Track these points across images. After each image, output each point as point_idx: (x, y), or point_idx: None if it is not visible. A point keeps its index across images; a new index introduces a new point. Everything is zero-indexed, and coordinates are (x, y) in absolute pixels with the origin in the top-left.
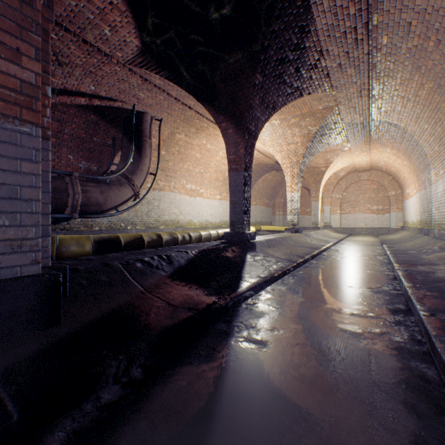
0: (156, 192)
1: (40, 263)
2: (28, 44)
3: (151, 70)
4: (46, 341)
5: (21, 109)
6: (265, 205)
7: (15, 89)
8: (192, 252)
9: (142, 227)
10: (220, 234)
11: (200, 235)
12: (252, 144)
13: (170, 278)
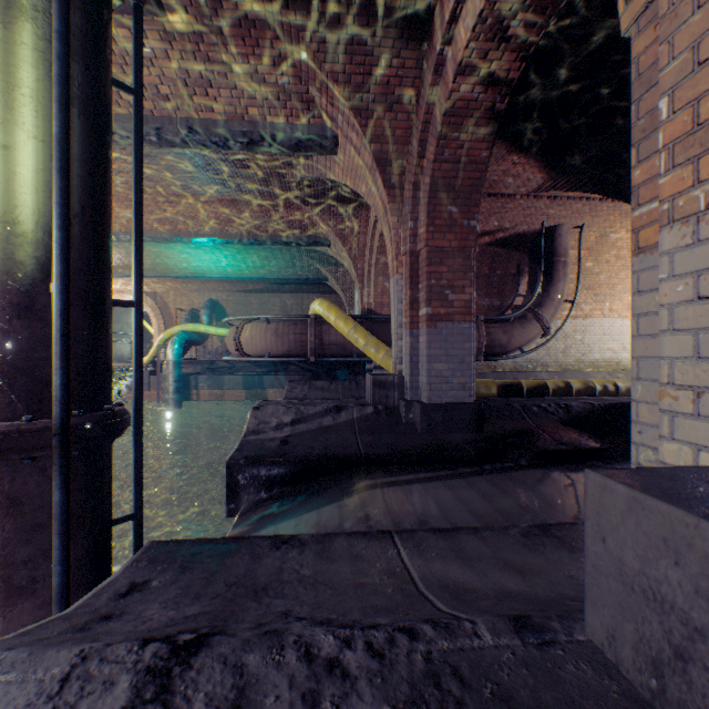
0: (576, 322)
1: (472, 397)
2: (467, 280)
3: (560, 190)
4: (476, 437)
5: (464, 316)
6: None
7: (462, 306)
8: (598, 404)
9: (555, 369)
10: None
11: None
12: None
13: (562, 424)
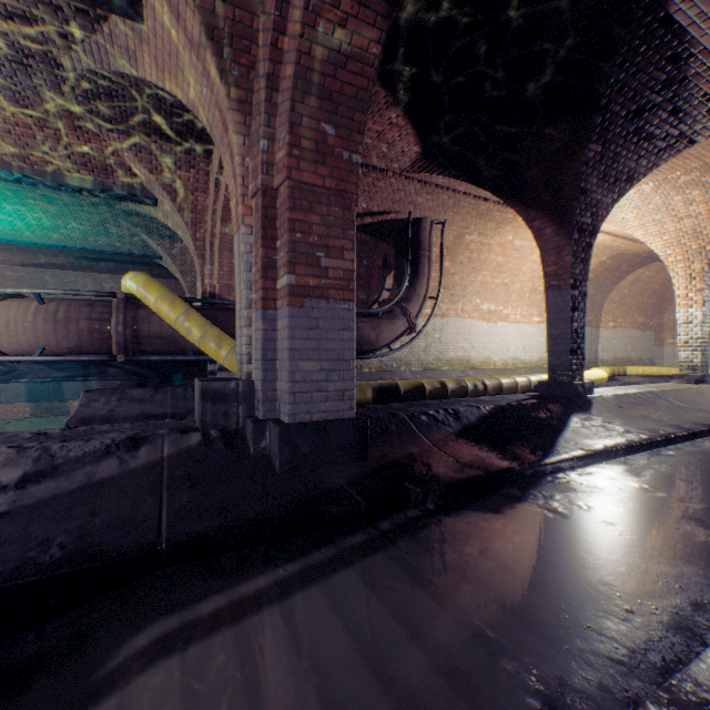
0: (436, 320)
1: (354, 409)
2: (347, 240)
3: (432, 172)
4: (362, 469)
5: (343, 292)
6: (638, 327)
7: (340, 278)
8: (484, 407)
9: (417, 368)
10: (533, 383)
11: (499, 383)
12: (586, 245)
13: (457, 435)
